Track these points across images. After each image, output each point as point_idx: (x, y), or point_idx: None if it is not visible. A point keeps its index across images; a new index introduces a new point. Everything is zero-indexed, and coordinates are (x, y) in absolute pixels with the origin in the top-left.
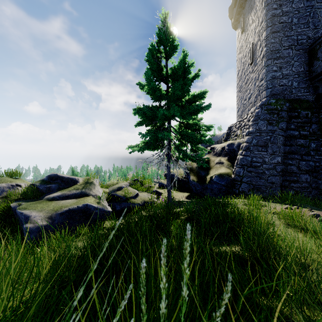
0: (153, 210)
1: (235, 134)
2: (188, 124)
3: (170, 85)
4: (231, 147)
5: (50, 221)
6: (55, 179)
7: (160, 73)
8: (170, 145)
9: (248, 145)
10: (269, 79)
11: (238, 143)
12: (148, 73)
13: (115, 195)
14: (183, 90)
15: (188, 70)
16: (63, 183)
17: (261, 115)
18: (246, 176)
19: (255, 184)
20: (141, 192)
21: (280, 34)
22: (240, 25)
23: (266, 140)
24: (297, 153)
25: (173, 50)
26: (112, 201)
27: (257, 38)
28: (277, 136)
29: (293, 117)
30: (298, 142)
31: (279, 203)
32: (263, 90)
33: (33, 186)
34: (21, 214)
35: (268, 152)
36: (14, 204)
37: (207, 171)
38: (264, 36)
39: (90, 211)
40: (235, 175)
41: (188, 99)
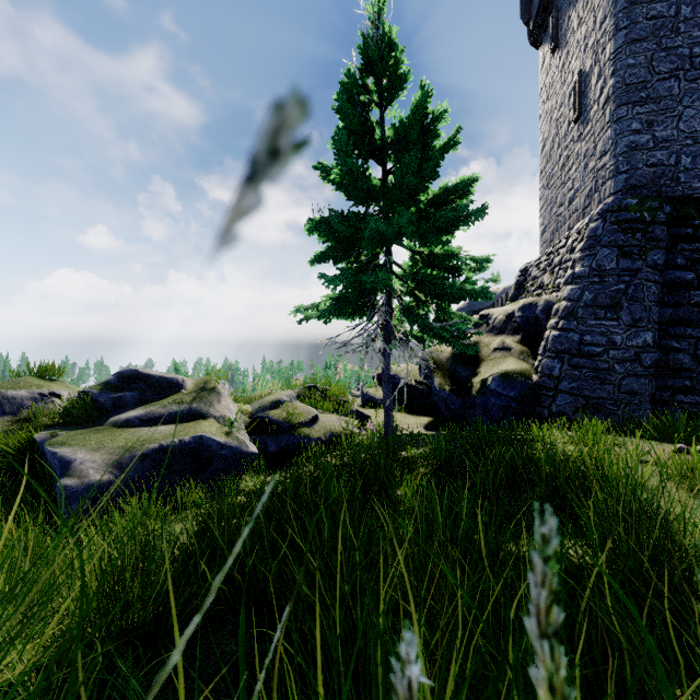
0: (352, 453)
1: (538, 283)
2: (434, 254)
3: (392, 167)
4: (529, 311)
5: (117, 473)
6: (132, 380)
7: (367, 138)
8: (390, 305)
9: (573, 305)
10: (622, 152)
11: (546, 303)
12: (340, 136)
13: (267, 420)
14: (422, 174)
15: (433, 128)
16: (151, 391)
17: (603, 236)
18: (569, 377)
19: (591, 397)
20: (323, 414)
21: (649, 46)
22: (548, 35)
23: (617, 293)
24: (691, 324)
25: (399, 86)
26: (260, 432)
27: (592, 60)
28: (644, 284)
29: (682, 240)
30: (693, 297)
31: (655, 440)
32: (607, 178)
33: (85, 397)
34: (54, 456)
35: (621, 320)
36: (42, 435)
37: (472, 367)
38: (611, 53)
39: (208, 451)
40: (540, 376)
41: (433, 197)
